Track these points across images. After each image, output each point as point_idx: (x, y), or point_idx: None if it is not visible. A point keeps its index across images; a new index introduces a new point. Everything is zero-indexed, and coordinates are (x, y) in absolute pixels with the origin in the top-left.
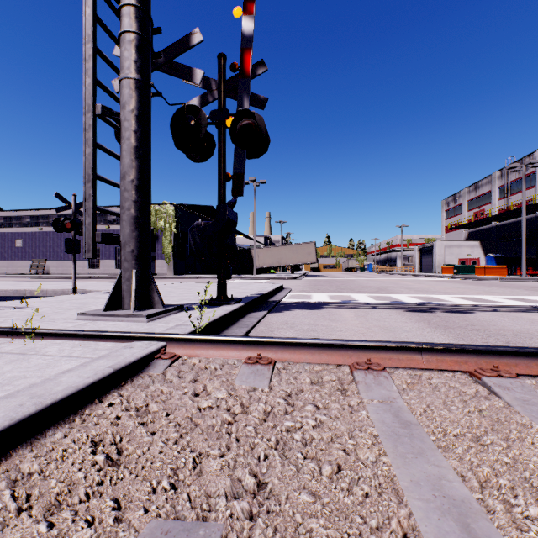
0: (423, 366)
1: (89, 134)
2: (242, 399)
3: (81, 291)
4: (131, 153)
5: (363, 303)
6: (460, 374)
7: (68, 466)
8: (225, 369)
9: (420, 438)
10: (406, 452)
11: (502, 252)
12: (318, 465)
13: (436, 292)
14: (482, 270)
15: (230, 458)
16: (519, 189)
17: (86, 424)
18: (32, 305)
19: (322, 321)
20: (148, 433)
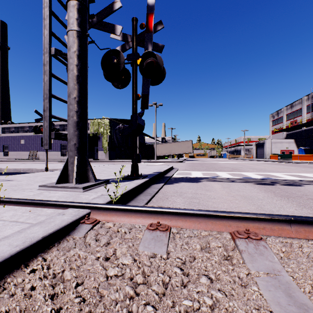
0: (293, 235)
1: (47, 68)
2: (144, 268)
3: (52, 169)
4: (74, 79)
5: (225, 178)
6: None
7: None
8: (132, 233)
9: None
10: None
11: (308, 146)
12: None
13: (271, 171)
14: (296, 157)
15: None
16: None
17: None
18: (17, 179)
19: (200, 191)
20: None
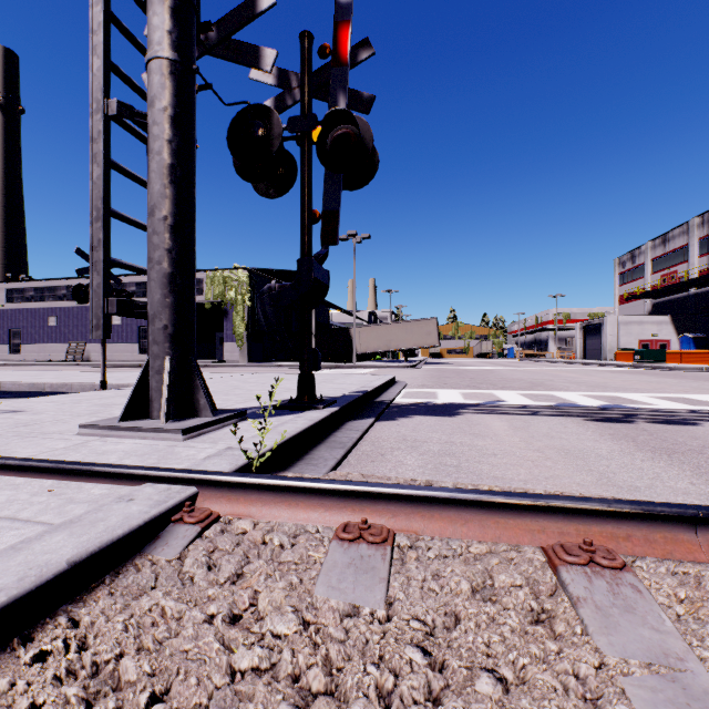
0: (703, 556)
1: (98, 147)
2: (328, 648)
3: (116, 385)
4: (163, 175)
5: (516, 406)
6: None
7: None
8: (299, 550)
9: None
10: None
11: (703, 331)
12: None
13: (620, 388)
14: (675, 356)
15: None
16: None
17: None
18: (33, 408)
19: (460, 437)
20: None
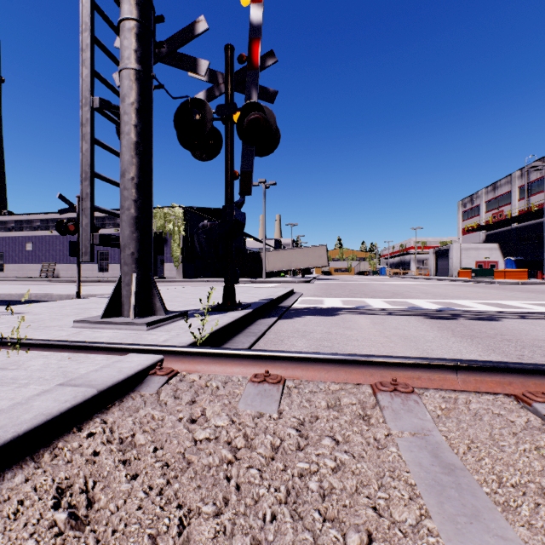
0: (458, 387)
1: (86, 129)
2: (246, 429)
3: (86, 295)
4: (131, 149)
5: (379, 309)
6: (503, 397)
7: (18, 528)
8: (228, 388)
9: (471, 490)
10: (456, 513)
11: (522, 255)
12: (341, 532)
13: (455, 297)
14: (501, 273)
15: (227, 519)
16: (541, 189)
17: (54, 464)
18: (31, 311)
19: (336, 329)
20: (127, 477)
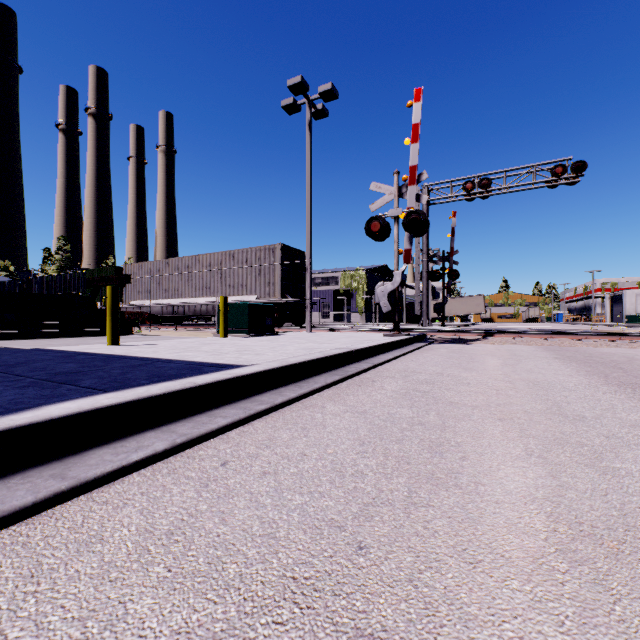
0: None
1: (416, 285)
2: None
3: None
4: (426, 289)
5: None
6: None
7: None
8: None
9: None
10: None
11: None
12: None
13: None
14: None
15: None
16: None
17: None
18: None
19: None
20: None
